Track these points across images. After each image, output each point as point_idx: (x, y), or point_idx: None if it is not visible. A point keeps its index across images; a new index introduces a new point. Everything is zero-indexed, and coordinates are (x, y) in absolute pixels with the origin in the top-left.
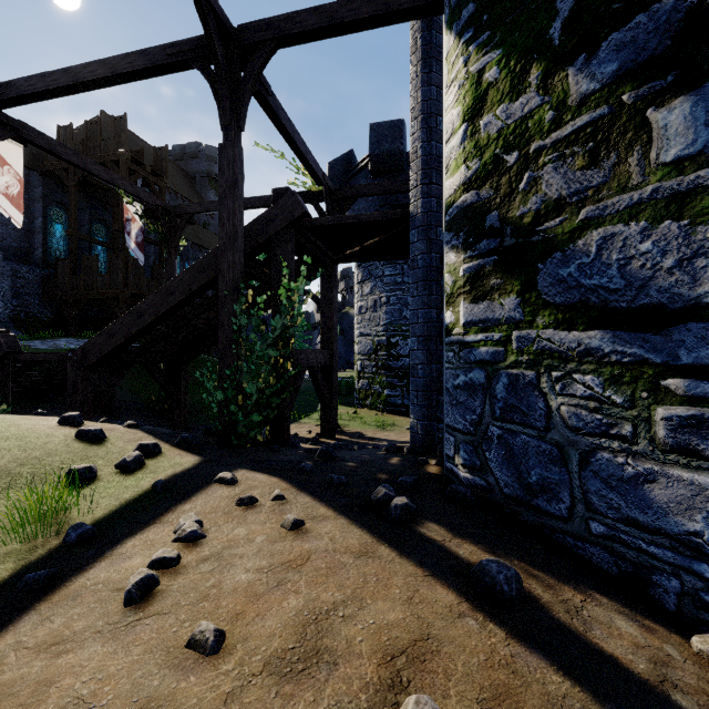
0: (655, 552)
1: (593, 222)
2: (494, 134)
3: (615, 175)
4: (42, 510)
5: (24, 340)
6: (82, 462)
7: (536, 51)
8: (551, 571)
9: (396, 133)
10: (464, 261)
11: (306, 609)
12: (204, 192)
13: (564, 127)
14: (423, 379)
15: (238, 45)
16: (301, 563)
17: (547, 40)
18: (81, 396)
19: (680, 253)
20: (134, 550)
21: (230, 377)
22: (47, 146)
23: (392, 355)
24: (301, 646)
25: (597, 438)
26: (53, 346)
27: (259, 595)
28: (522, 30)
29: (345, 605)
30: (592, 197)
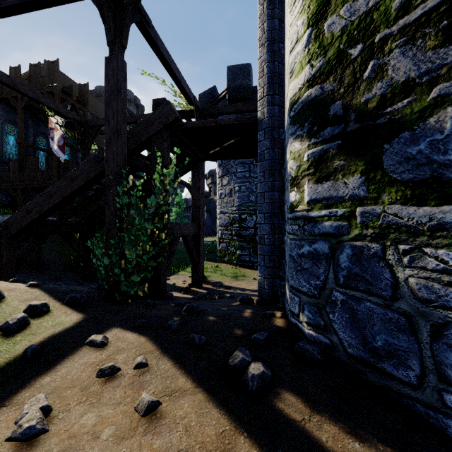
0: None
1: (447, 98)
2: (338, 32)
3: None
4: None
5: None
6: None
7: None
8: None
9: (245, 73)
10: (309, 148)
11: None
12: None
13: (413, 12)
14: (269, 246)
15: None
16: None
17: None
18: (5, 258)
19: None
20: None
21: (115, 245)
22: None
23: (243, 226)
24: None
25: None
26: (1, 220)
27: None
28: None
29: None
30: (446, 74)
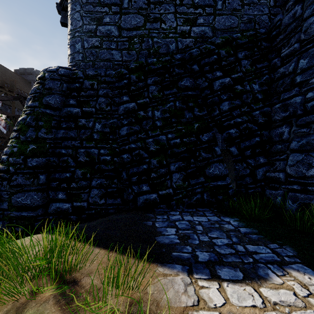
0: None
1: None
2: None
3: None
4: None
5: None
6: None
7: None
8: None
9: None
10: None
11: None
12: None
13: None
14: None
15: None
16: None
17: None
18: None
19: None
20: None
21: None
22: None
23: None
24: None
25: None
26: None
27: None
28: None
29: None
30: None
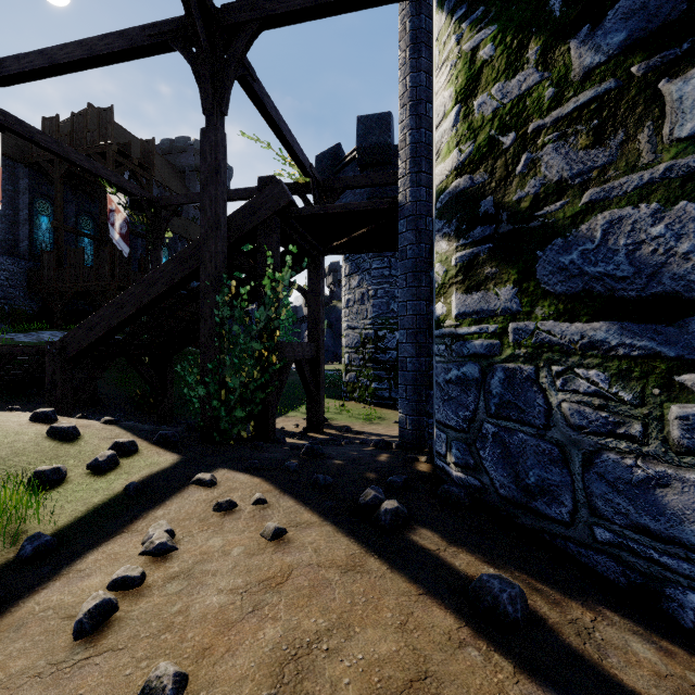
0: (668, 562)
1: (598, 205)
2: (489, 115)
3: (623, 154)
4: None
5: (8, 333)
6: (51, 462)
7: (535, 24)
8: (555, 583)
9: (383, 126)
10: (457, 250)
11: (284, 642)
12: (193, 186)
13: (565, 105)
14: (412, 373)
15: (221, 27)
16: (281, 581)
17: (547, 12)
18: (60, 390)
19: None
20: (95, 565)
21: (213, 371)
22: (25, 133)
23: (380, 348)
24: (277, 693)
25: (603, 437)
26: (37, 339)
27: (231, 623)
28: (519, 3)
29: (329, 635)
30: (596, 178)
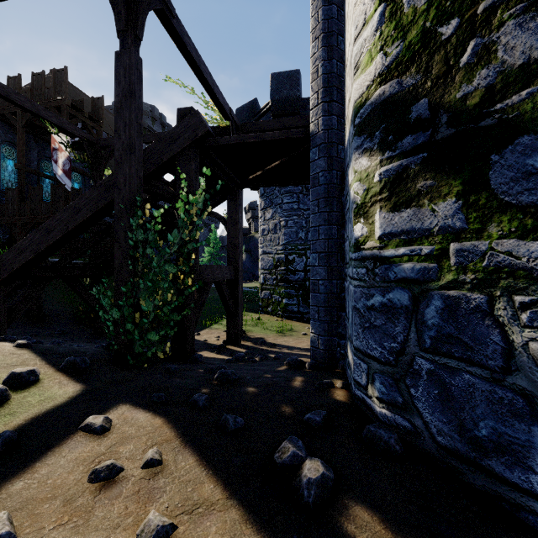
0: None
1: None
2: (423, 5)
3: None
4: None
5: None
6: None
7: None
8: None
9: (293, 81)
10: (381, 164)
11: None
12: None
13: None
14: (324, 295)
15: None
16: None
17: None
18: None
19: None
20: None
21: (127, 294)
22: None
23: (290, 269)
24: None
25: None
26: None
27: None
28: None
29: None
30: None
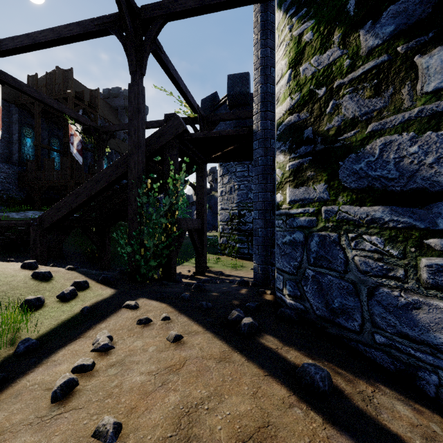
0: (420, 356)
1: (377, 133)
2: (309, 76)
3: (392, 101)
4: (2, 329)
5: (5, 212)
6: (35, 294)
7: (338, 20)
8: (350, 369)
9: (244, 81)
10: (289, 161)
11: (181, 404)
12: (123, 118)
13: (357, 70)
14: (262, 238)
15: (141, 19)
16: (179, 367)
17: (345, 12)
18: (39, 248)
19: (438, 153)
20: (63, 358)
21: (136, 236)
22: (17, 86)
23: (242, 222)
24: (177, 434)
25: (380, 278)
26: (24, 216)
27: (148, 393)
28: (328, 6)
29: (209, 400)
30: (376, 116)
